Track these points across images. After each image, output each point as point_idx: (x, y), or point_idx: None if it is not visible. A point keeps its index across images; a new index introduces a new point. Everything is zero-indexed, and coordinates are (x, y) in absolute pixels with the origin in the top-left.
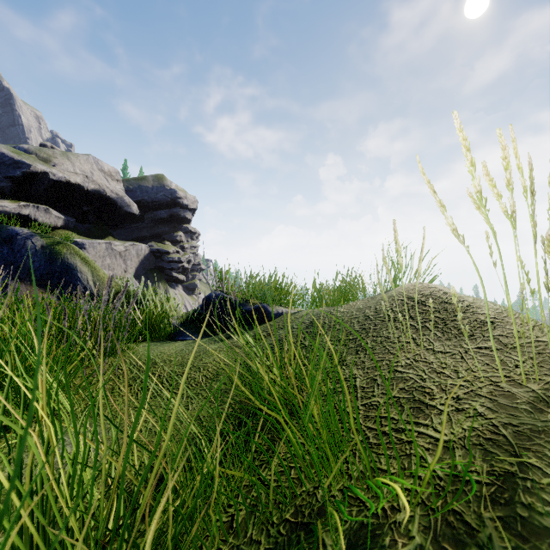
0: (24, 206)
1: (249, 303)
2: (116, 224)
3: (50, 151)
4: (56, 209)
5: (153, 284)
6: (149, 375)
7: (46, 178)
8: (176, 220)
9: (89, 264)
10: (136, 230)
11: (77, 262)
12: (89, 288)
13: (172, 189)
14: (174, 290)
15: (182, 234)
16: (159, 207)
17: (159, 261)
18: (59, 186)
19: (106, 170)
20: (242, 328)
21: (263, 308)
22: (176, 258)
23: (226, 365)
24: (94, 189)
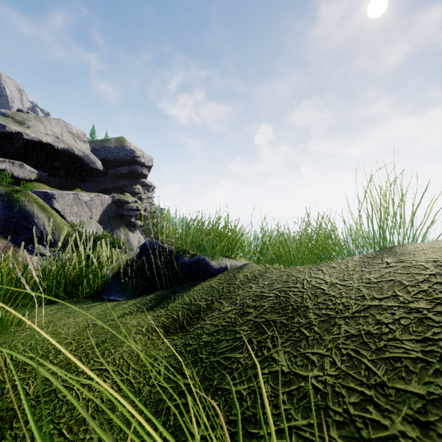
0: (0, 162)
1: (187, 254)
2: (83, 178)
3: (25, 115)
4: (30, 164)
5: (115, 229)
6: (5, 391)
7: (20, 137)
8: (135, 175)
9: (47, 211)
10: (101, 184)
11: (35, 209)
12: (45, 233)
13: (131, 149)
14: (133, 234)
15: (140, 187)
16: (120, 164)
17: (120, 209)
18: (32, 145)
19: (75, 132)
20: (177, 287)
21: (203, 262)
22: (134, 207)
23: (137, 371)
24: (64, 148)
